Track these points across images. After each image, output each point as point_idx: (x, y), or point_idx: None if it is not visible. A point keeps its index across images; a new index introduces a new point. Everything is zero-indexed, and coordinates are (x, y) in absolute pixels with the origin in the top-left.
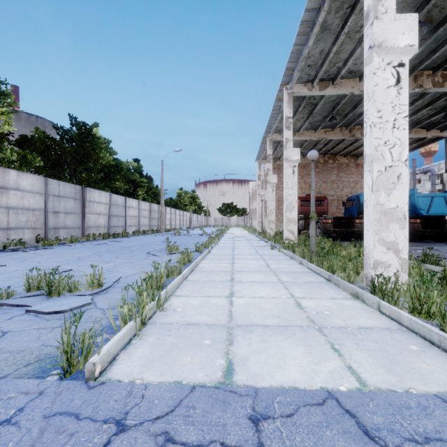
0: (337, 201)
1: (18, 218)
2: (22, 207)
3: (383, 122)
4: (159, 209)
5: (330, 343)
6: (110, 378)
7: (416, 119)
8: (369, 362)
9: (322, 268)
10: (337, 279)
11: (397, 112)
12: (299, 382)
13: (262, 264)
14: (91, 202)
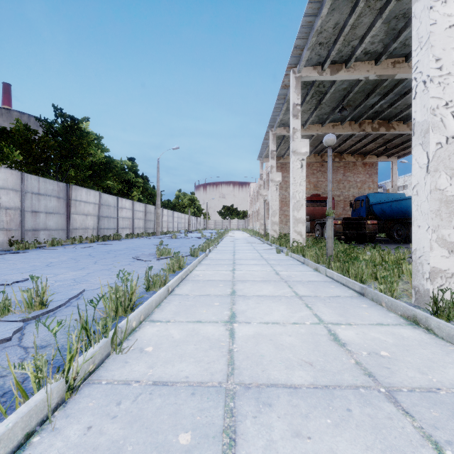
0: (344, 202)
1: None
2: None
3: (444, 75)
4: (155, 211)
5: (430, 439)
6: None
7: None
8: None
9: (347, 277)
10: (376, 294)
11: None
12: None
13: (270, 271)
14: (77, 201)
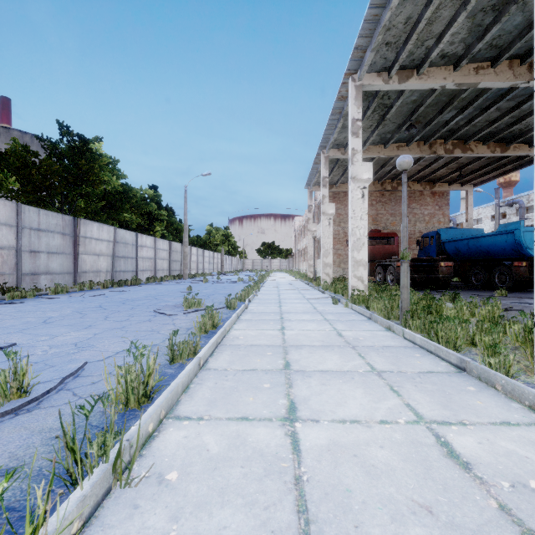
0: (408, 239)
1: None
2: None
3: None
4: (182, 250)
5: None
6: None
7: (518, 131)
8: None
9: (436, 342)
10: (486, 371)
11: None
12: None
13: (330, 330)
14: (87, 238)
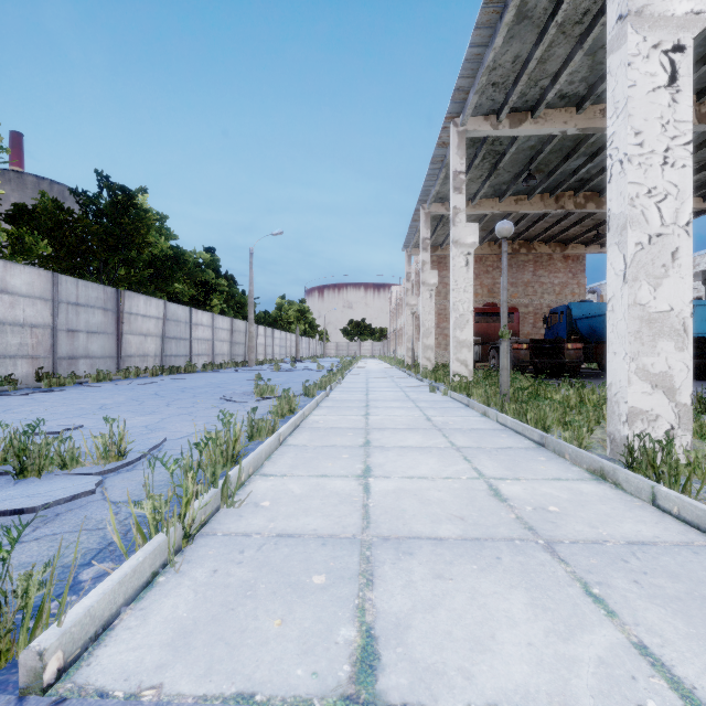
0: (534, 315)
1: (5, 339)
2: (11, 321)
3: (646, 154)
4: (247, 329)
5: (580, 580)
6: (81, 687)
7: None
8: (680, 631)
9: (525, 423)
10: (559, 443)
11: (670, 134)
12: (536, 694)
13: (419, 416)
14: (132, 315)
